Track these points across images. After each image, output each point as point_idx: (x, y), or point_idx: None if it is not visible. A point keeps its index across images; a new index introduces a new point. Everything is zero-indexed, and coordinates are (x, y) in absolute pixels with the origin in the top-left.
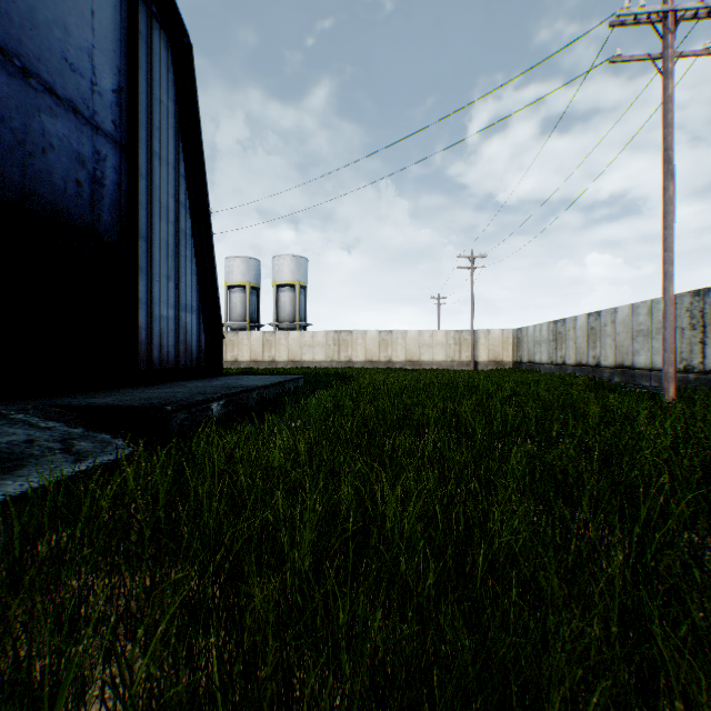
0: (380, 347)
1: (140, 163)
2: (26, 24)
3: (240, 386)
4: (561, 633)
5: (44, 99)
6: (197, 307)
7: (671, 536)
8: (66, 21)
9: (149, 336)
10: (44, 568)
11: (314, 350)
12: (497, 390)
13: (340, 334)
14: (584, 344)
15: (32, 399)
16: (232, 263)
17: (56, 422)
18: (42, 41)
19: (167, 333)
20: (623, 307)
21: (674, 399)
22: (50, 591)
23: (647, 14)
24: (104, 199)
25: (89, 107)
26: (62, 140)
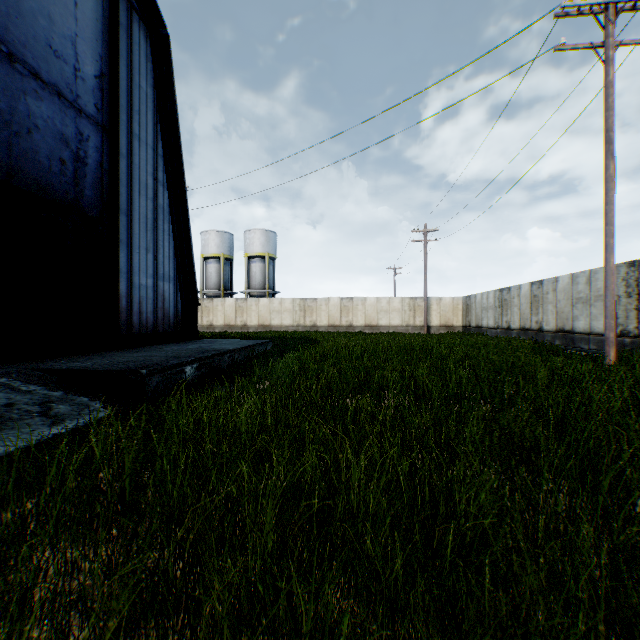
0: (342, 312)
1: (121, 144)
2: (11, 13)
3: (213, 349)
4: (541, 629)
5: (30, 83)
6: (174, 276)
7: (633, 504)
8: (50, 11)
9: (129, 303)
10: (2, 545)
11: (282, 315)
12: (449, 353)
13: (305, 301)
14: (528, 311)
15: (17, 363)
16: (208, 237)
17: (36, 386)
18: (27, 29)
19: (146, 301)
20: (564, 276)
21: (615, 362)
22: (4, 572)
23: (589, 6)
24: (87, 176)
25: (72, 91)
26: (47, 121)
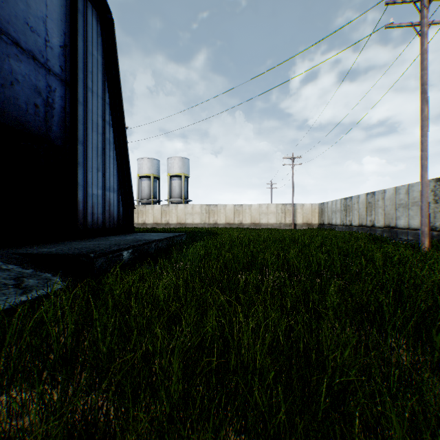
0: (235, 214)
1: (79, 94)
2: None
3: (144, 239)
4: None
5: (12, 49)
6: (117, 188)
7: None
8: None
9: (85, 207)
10: None
11: (194, 216)
12: (310, 242)
13: (210, 207)
14: (364, 213)
15: (2, 249)
16: (142, 162)
17: (14, 265)
18: (10, 10)
19: (97, 205)
20: (390, 189)
21: (429, 248)
22: None
23: None
24: (54, 117)
25: (43, 56)
26: (25, 77)
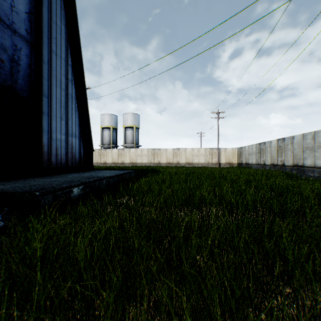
0: (173, 156)
1: (43, 55)
2: None
3: (97, 176)
4: None
5: None
6: (78, 134)
7: None
8: None
9: (49, 149)
10: None
11: (142, 157)
12: (237, 178)
13: (154, 150)
14: (276, 154)
15: None
16: (104, 117)
17: None
18: None
19: (60, 148)
20: (298, 135)
21: None
22: None
23: None
24: (20, 72)
25: (9, 18)
26: None
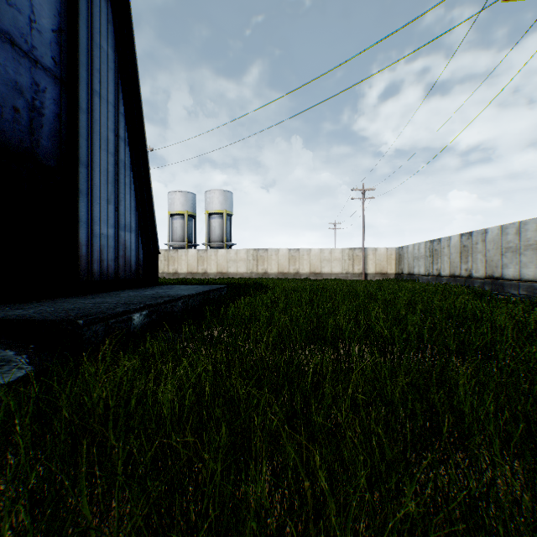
0: (290, 261)
1: (80, 99)
2: None
3: (167, 295)
4: None
5: None
6: (135, 227)
7: None
8: None
9: (89, 251)
10: None
11: (238, 264)
12: (394, 298)
13: (258, 252)
14: (458, 259)
15: None
16: (174, 196)
17: None
18: None
19: (107, 249)
20: (493, 228)
21: None
22: None
23: None
24: (44, 127)
25: (27, 41)
26: None
